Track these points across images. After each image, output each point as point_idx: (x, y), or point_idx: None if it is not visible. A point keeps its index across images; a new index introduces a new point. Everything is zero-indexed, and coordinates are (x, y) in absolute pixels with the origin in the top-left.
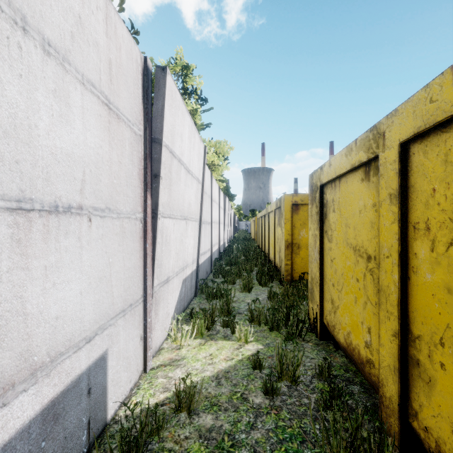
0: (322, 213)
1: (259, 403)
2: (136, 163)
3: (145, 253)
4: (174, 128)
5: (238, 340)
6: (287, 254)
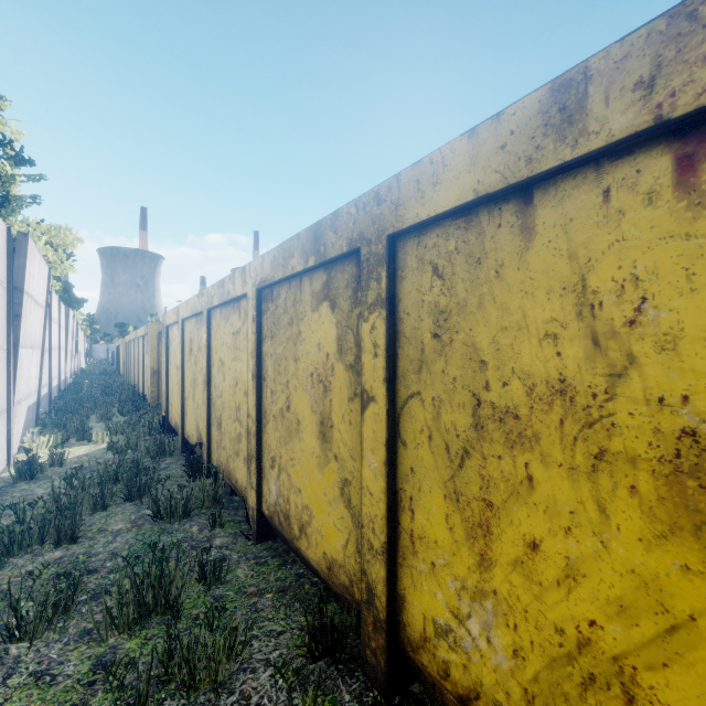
0: (168, 345)
1: (111, 457)
2: (5, 309)
3: (9, 376)
4: (30, 274)
5: (95, 443)
6: (153, 381)
